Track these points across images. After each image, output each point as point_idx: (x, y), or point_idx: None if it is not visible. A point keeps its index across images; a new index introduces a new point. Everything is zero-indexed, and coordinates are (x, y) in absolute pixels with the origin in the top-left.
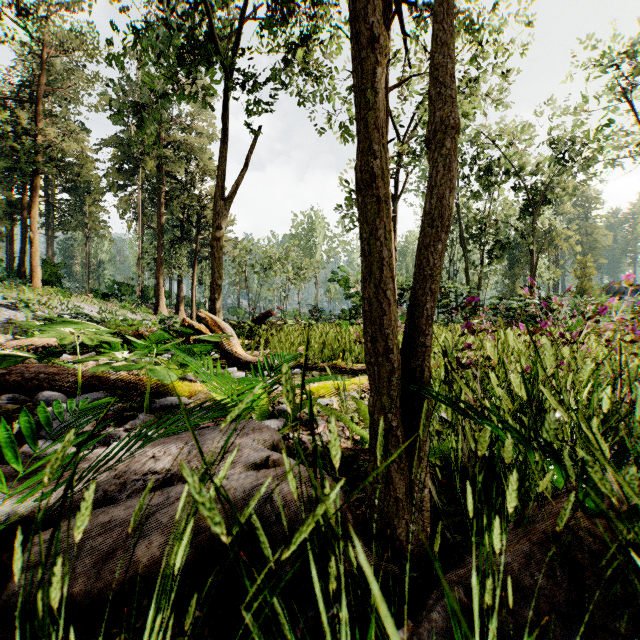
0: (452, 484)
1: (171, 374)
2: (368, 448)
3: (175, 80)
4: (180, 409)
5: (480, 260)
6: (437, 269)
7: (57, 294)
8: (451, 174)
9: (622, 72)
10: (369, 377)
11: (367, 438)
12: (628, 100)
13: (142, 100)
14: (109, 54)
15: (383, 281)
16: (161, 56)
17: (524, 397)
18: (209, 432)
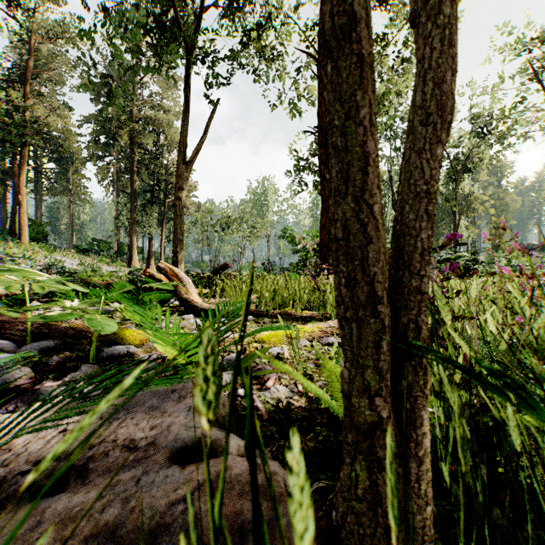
0: (437, 468)
1: (111, 324)
2: (324, 408)
3: (140, 53)
4: (89, 375)
5: None
6: (436, 183)
7: (42, 249)
8: (453, 52)
9: (533, 57)
10: (343, 339)
11: (324, 398)
12: (539, 81)
13: (111, 73)
14: (81, 31)
15: (369, 190)
16: (127, 31)
17: (541, 361)
18: (142, 393)
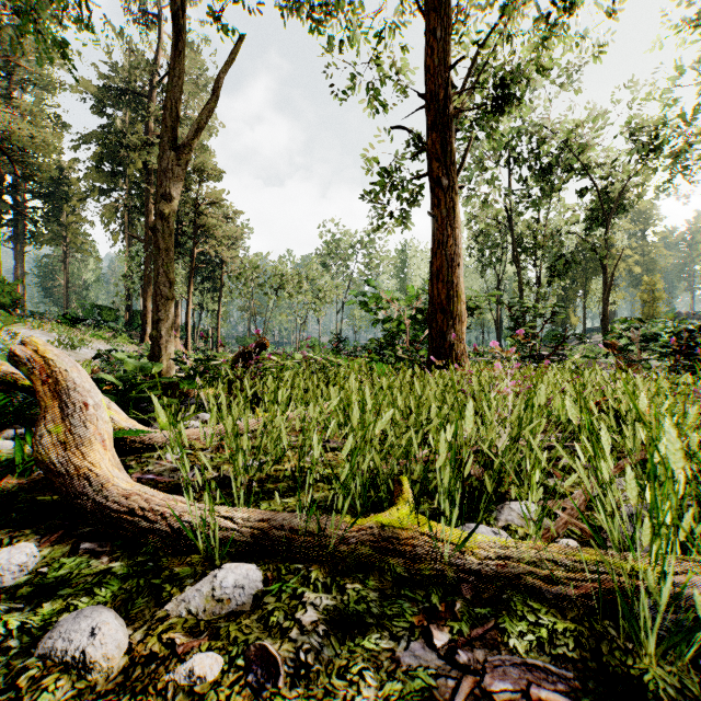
0: None
1: None
2: None
3: None
4: None
5: (537, 279)
6: None
7: None
8: None
9: None
10: None
11: None
12: None
13: None
14: None
15: None
16: None
17: None
18: None
